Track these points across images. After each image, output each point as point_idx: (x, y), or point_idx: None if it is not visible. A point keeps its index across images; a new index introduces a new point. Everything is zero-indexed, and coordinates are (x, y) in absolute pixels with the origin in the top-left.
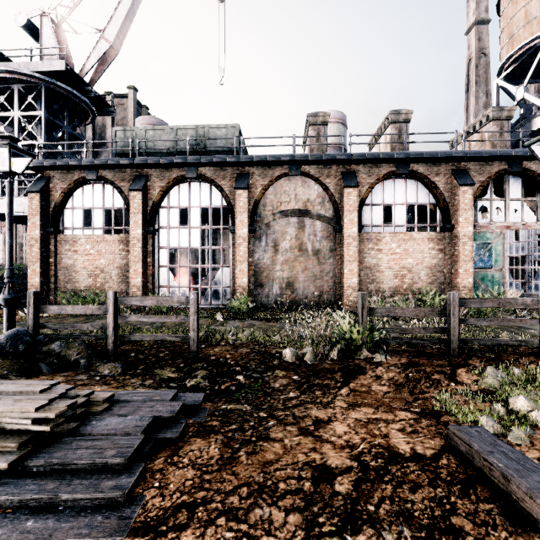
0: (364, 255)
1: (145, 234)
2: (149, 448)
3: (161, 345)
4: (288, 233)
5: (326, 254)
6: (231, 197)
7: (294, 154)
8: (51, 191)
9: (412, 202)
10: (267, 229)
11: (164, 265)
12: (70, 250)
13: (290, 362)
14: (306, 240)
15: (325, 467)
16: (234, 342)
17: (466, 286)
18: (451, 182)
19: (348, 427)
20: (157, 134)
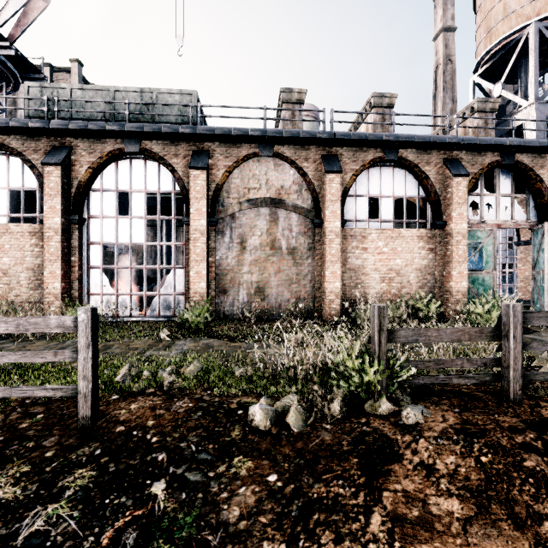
0: (347, 254)
1: (67, 224)
2: None
3: (41, 398)
4: (258, 227)
5: (304, 253)
6: (186, 179)
7: (266, 129)
8: None
9: (400, 195)
10: (231, 222)
11: (95, 266)
12: None
13: (262, 430)
14: (280, 236)
15: None
16: (171, 386)
17: (459, 290)
18: (443, 173)
19: None
20: (87, 96)
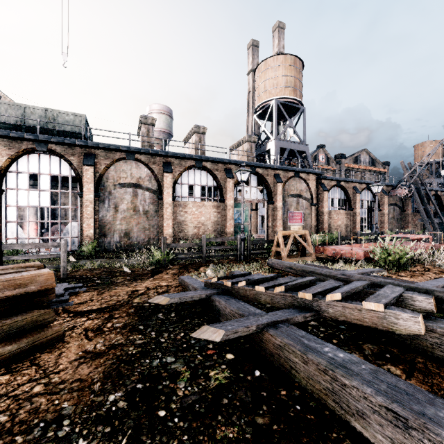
0: (176, 214)
1: None
2: (67, 294)
3: None
4: (126, 199)
5: (153, 214)
6: (79, 169)
7: (130, 147)
8: None
9: (204, 184)
10: (109, 195)
11: (12, 220)
12: None
13: (126, 273)
14: (139, 204)
15: (136, 290)
16: (90, 268)
17: (230, 232)
18: (224, 175)
19: (147, 284)
20: (3, 107)
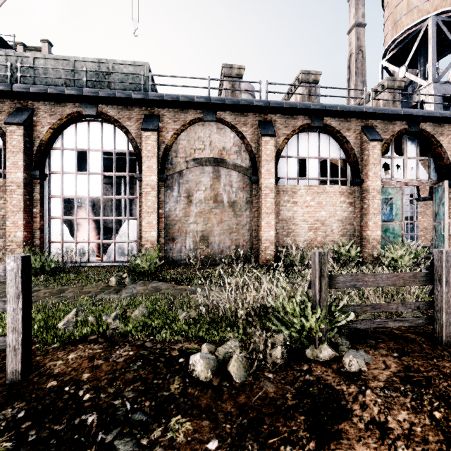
0: (280, 207)
1: (29, 178)
2: None
3: None
4: (203, 183)
5: (243, 206)
6: (138, 140)
7: (209, 96)
8: None
9: (324, 156)
10: (179, 178)
11: (56, 216)
12: None
13: (203, 382)
14: (222, 191)
15: None
16: (114, 332)
17: (375, 238)
18: (360, 138)
19: None
20: (49, 64)
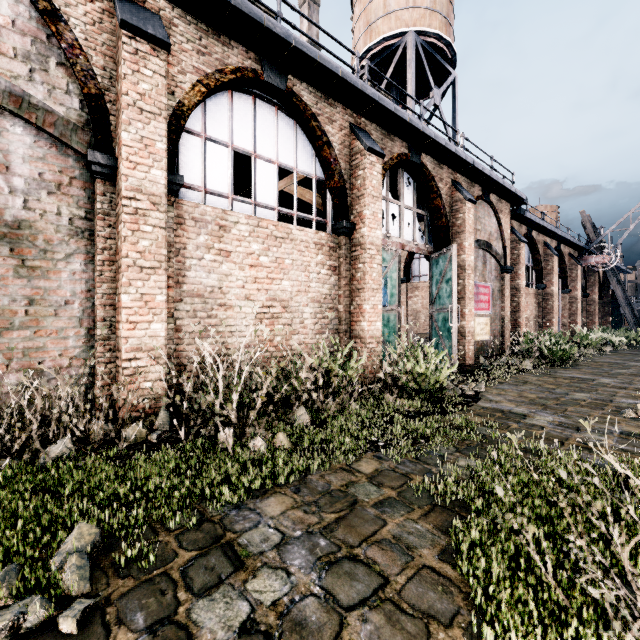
0: (185, 260)
1: None
2: None
3: None
4: None
5: (58, 242)
6: None
7: None
8: None
9: (288, 164)
10: None
11: None
12: None
13: None
14: None
15: None
16: None
17: (374, 335)
18: (350, 146)
19: None
20: None
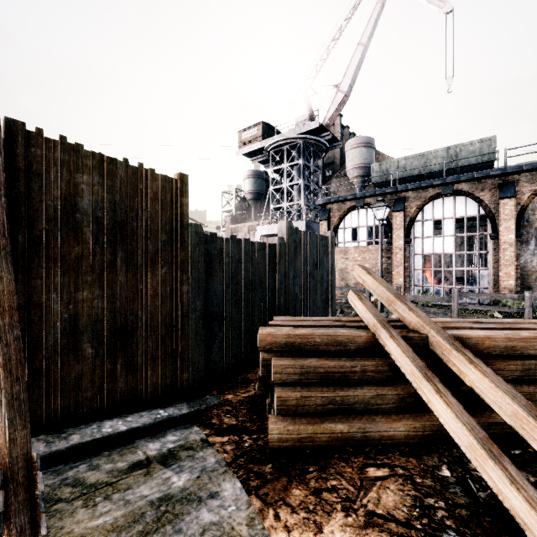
0: None
1: (404, 244)
2: None
3: None
4: None
5: None
6: (491, 206)
7: None
8: (331, 218)
9: None
10: (536, 233)
11: (417, 268)
12: (343, 257)
13: None
14: None
15: None
16: None
17: None
18: None
19: None
20: (408, 162)
